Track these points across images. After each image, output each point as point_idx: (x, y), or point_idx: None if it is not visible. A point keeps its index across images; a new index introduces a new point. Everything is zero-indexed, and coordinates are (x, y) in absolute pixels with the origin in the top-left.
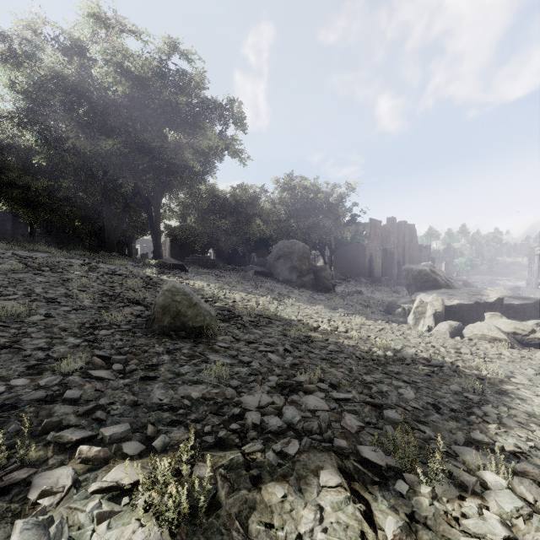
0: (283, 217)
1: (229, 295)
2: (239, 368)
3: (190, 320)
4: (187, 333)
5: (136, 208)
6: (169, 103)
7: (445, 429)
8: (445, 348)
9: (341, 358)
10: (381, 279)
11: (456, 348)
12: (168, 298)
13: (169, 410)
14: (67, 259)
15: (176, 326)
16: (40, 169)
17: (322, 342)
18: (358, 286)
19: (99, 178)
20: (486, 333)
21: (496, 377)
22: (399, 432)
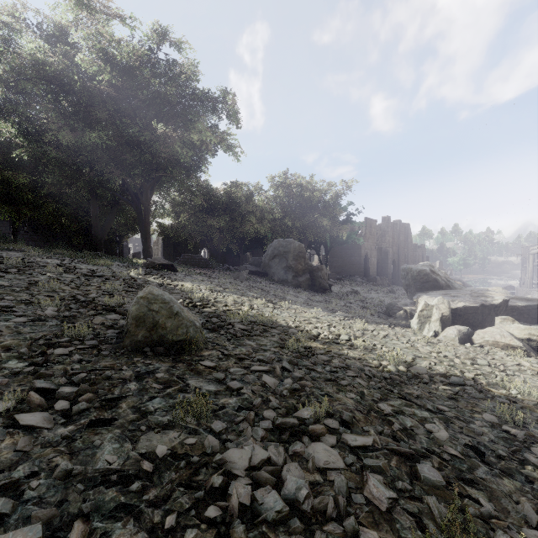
0: (278, 215)
1: (221, 298)
2: (225, 398)
3: (169, 333)
4: (166, 349)
5: (126, 206)
6: (158, 94)
7: (503, 492)
8: (459, 358)
9: (348, 376)
10: (377, 279)
11: (472, 358)
12: (143, 307)
13: (118, 483)
14: (44, 259)
15: (153, 341)
16: (22, 163)
17: (324, 354)
18: (354, 286)
19: (85, 173)
20: (499, 340)
21: (529, 399)
22: (445, 504)
